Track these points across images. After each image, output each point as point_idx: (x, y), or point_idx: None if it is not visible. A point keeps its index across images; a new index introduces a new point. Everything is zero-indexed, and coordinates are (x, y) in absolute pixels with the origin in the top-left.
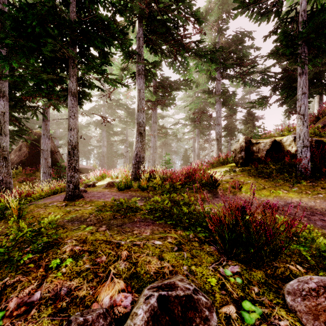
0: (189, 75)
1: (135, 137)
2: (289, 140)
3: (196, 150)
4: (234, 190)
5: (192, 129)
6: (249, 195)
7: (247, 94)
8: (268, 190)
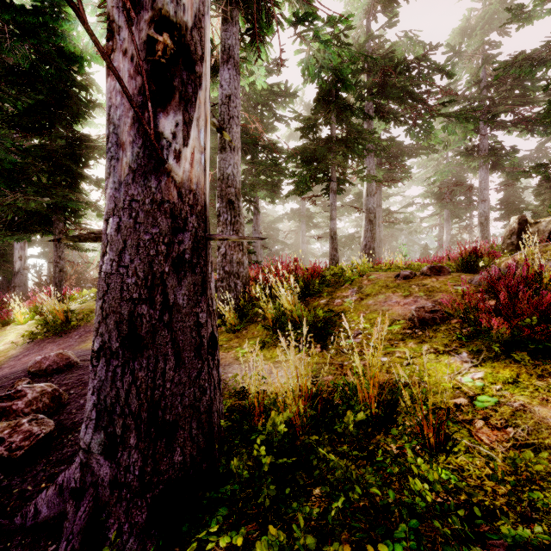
0: (433, 140)
1: (363, 226)
2: None
3: (445, 243)
4: None
5: (438, 210)
6: None
7: None
8: None
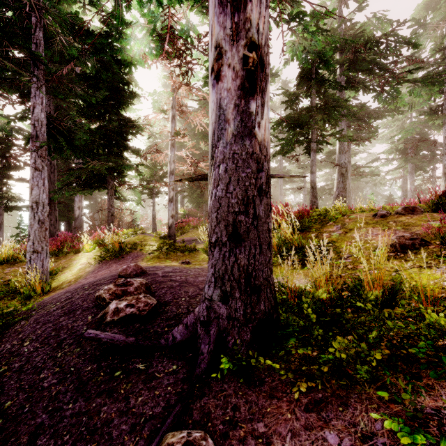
0: (399, 103)
1: (335, 179)
2: None
3: (409, 193)
4: None
5: (401, 164)
6: None
7: None
8: None
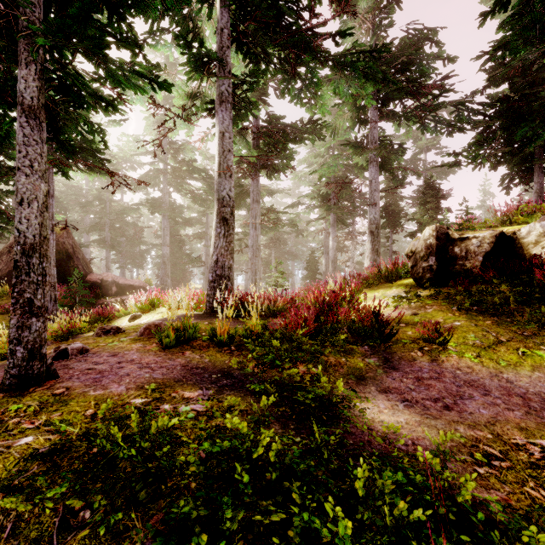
0: (320, 107)
1: (213, 228)
2: (534, 233)
3: (331, 251)
4: (430, 346)
5: (324, 214)
6: (470, 363)
7: (421, 153)
8: (511, 348)
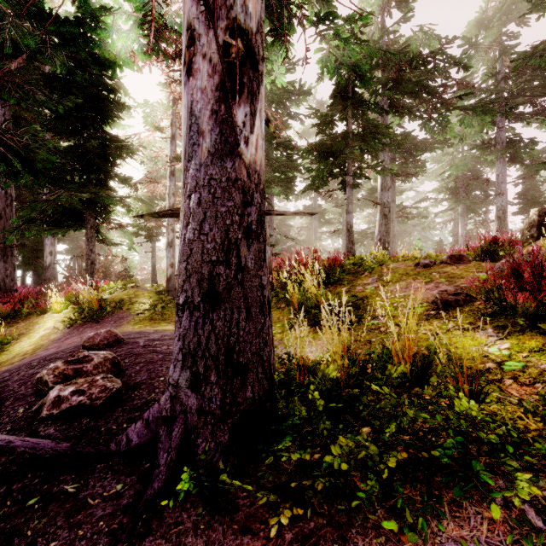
0: (449, 133)
1: (377, 221)
2: None
3: (460, 238)
4: None
5: (452, 205)
6: None
7: None
8: None
